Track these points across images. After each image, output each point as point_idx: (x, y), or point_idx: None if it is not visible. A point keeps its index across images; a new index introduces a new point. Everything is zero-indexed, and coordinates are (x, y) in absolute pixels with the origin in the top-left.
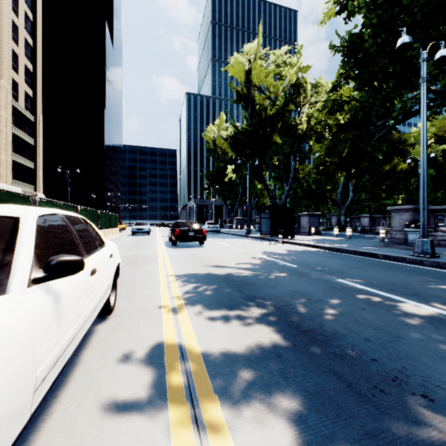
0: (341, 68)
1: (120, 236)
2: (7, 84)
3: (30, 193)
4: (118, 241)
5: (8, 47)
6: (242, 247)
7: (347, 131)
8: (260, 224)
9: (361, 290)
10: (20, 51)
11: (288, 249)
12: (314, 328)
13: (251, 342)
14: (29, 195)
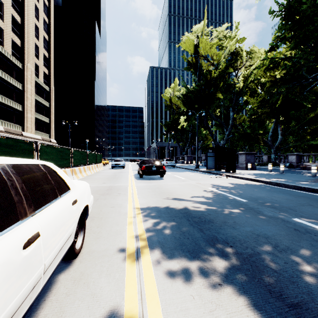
0: (277, 32)
1: (103, 169)
2: (31, 67)
3: (46, 139)
4: (101, 173)
5: (32, 41)
6: (194, 180)
7: (280, 85)
8: (207, 161)
9: None
10: (40, 44)
11: (233, 183)
12: (305, 301)
13: None
14: (32, 141)
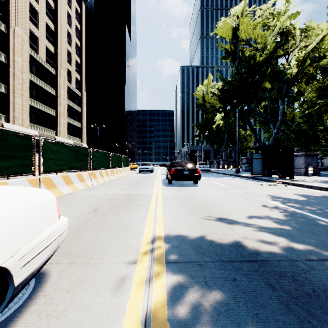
0: None
1: (130, 173)
2: (64, 72)
3: (78, 144)
4: (126, 178)
5: (65, 48)
6: (239, 188)
7: None
8: (252, 164)
9: None
10: (72, 50)
11: (301, 194)
12: None
13: None
14: (30, 134)
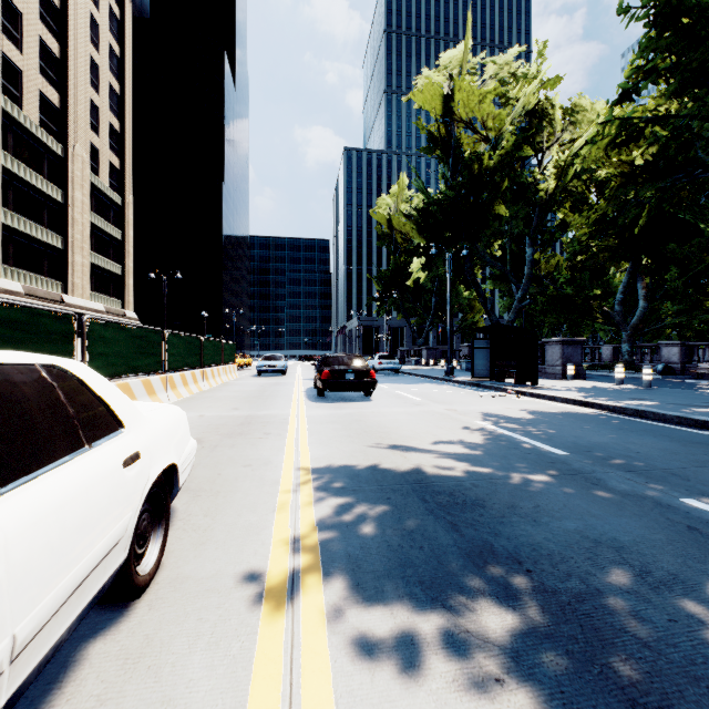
0: (637, 58)
1: (238, 378)
2: (83, 152)
3: (115, 311)
4: (232, 387)
5: (85, 96)
6: (441, 403)
7: (643, 183)
8: (472, 359)
9: None
10: (102, 102)
11: (533, 409)
12: None
13: None
14: (70, 313)
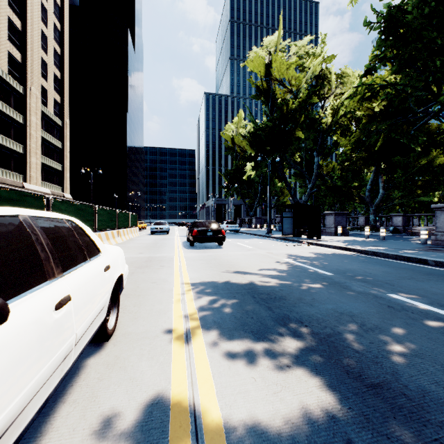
0: (375, 50)
1: (139, 235)
2: (37, 91)
3: (58, 194)
4: (136, 241)
5: (38, 55)
6: (263, 249)
7: (380, 121)
8: (282, 224)
9: (428, 312)
10: (49, 59)
11: (316, 252)
12: (387, 381)
13: (298, 405)
14: (42, 194)
